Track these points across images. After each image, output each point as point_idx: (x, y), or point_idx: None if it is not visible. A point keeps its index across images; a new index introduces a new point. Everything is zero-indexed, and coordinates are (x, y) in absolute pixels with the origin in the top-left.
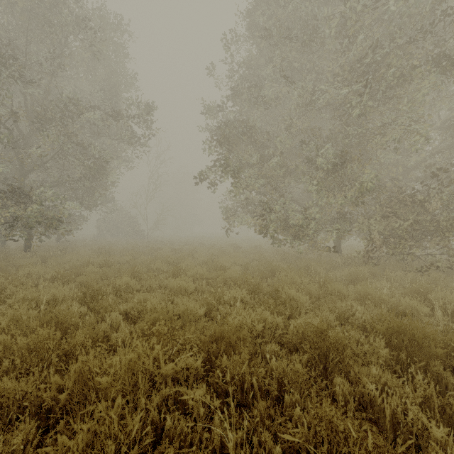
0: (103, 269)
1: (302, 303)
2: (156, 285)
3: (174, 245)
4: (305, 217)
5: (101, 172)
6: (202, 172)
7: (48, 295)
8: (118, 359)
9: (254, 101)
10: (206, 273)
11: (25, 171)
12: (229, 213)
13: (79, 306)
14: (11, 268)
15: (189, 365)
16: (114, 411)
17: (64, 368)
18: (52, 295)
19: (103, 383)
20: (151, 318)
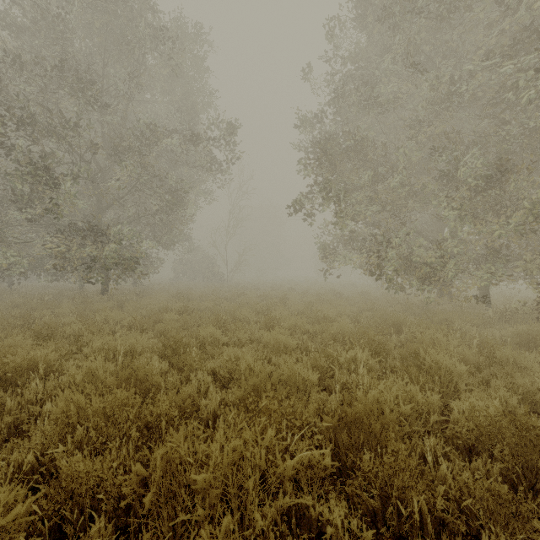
0: (184, 316)
1: (457, 374)
2: (246, 338)
3: (258, 290)
4: (438, 253)
5: (178, 206)
6: (296, 199)
7: (126, 345)
8: (218, 446)
9: (364, 104)
10: (307, 325)
11: (103, 207)
12: (327, 251)
13: (158, 359)
14: (89, 312)
15: (313, 462)
16: (221, 537)
17: (148, 453)
18: (129, 345)
19: (199, 482)
20: (250, 383)
